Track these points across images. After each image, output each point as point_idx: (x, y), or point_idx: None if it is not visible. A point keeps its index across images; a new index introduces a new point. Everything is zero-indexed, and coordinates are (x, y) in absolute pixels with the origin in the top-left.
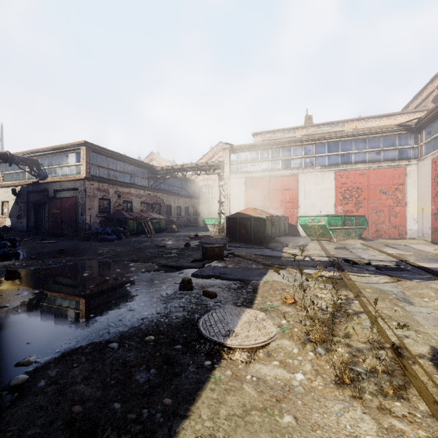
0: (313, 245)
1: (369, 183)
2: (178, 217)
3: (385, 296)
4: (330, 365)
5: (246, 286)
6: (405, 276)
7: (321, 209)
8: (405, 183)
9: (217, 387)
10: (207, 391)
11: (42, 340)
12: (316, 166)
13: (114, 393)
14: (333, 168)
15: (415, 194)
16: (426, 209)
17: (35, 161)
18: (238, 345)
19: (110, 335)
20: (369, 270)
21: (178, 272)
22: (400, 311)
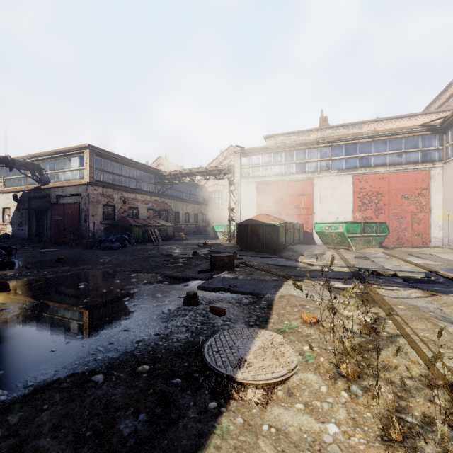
0: (330, 254)
1: (389, 187)
2: (187, 224)
3: (421, 314)
4: (371, 412)
5: (259, 301)
6: (439, 289)
7: (338, 216)
8: (429, 188)
9: (225, 443)
10: (210, 449)
11: (15, 369)
12: (333, 170)
13: (88, 452)
14: (351, 171)
15: (440, 199)
16: (452, 215)
17: (37, 165)
18: (251, 380)
19: (97, 362)
20: (397, 283)
21: (183, 284)
22: (444, 333)
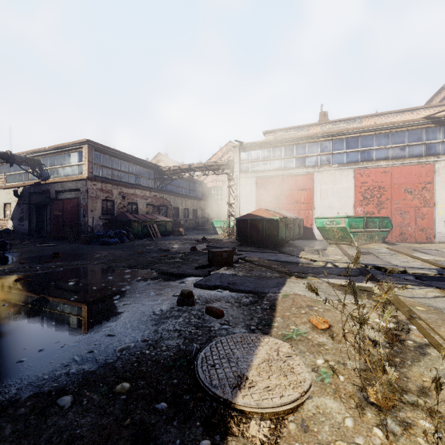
0: (332, 249)
1: (392, 181)
2: (186, 219)
3: None
4: None
5: (261, 301)
6: None
7: (339, 211)
8: (433, 182)
9: None
10: None
11: None
12: (333, 164)
13: None
14: (352, 165)
15: (444, 194)
16: None
17: (37, 161)
18: (254, 408)
19: (69, 377)
20: (409, 280)
21: (179, 281)
22: None
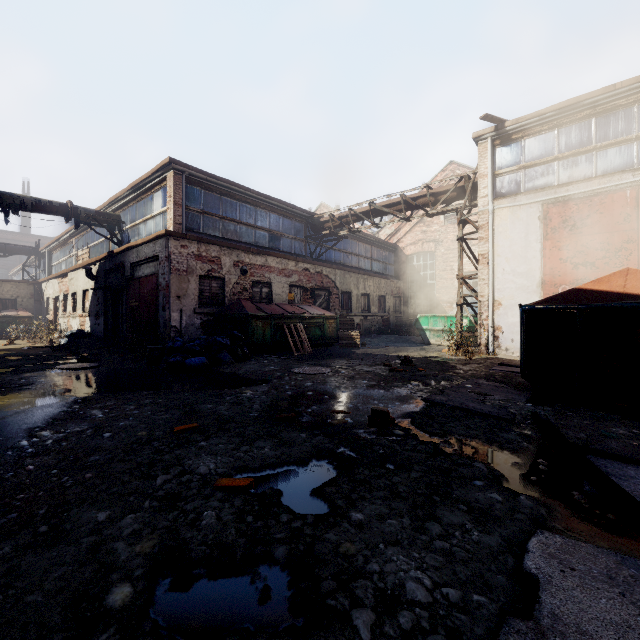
0: None
1: None
2: (365, 315)
3: None
4: None
5: None
6: None
7: None
8: None
9: None
10: None
11: None
12: None
13: None
14: None
15: None
16: None
17: (115, 217)
18: None
19: None
20: None
21: None
22: None
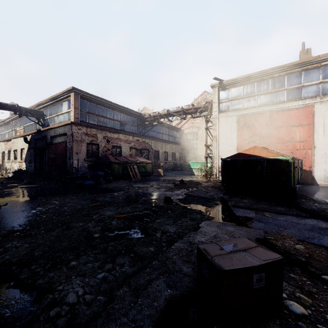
0: None
1: None
2: (166, 161)
3: None
4: None
5: None
6: None
7: None
8: None
9: None
10: None
11: None
12: None
13: None
14: None
15: None
16: None
17: (40, 112)
18: None
19: None
20: None
21: None
22: None
